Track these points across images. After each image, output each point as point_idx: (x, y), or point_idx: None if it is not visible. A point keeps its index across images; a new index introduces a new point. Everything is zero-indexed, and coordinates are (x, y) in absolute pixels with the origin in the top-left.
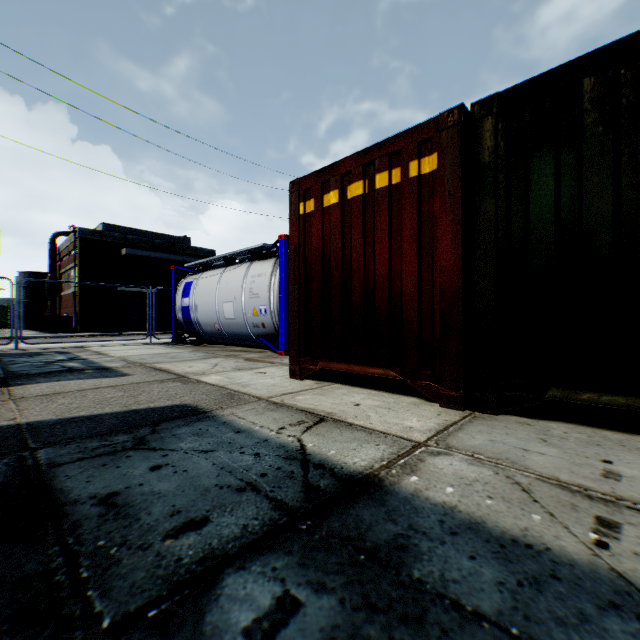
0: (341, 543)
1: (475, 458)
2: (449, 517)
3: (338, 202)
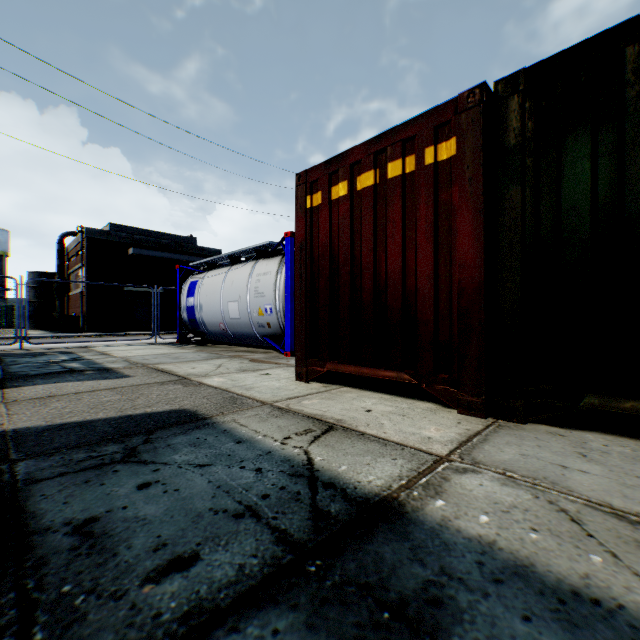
0: (359, 593)
1: (508, 477)
2: (488, 557)
3: (347, 194)
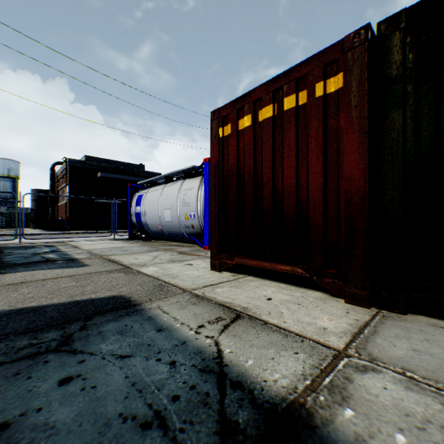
0: None
1: (408, 378)
2: None
3: (251, 125)
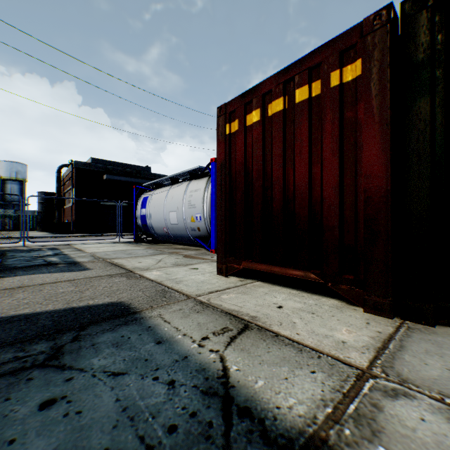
0: None
1: (449, 406)
2: None
3: (259, 120)
